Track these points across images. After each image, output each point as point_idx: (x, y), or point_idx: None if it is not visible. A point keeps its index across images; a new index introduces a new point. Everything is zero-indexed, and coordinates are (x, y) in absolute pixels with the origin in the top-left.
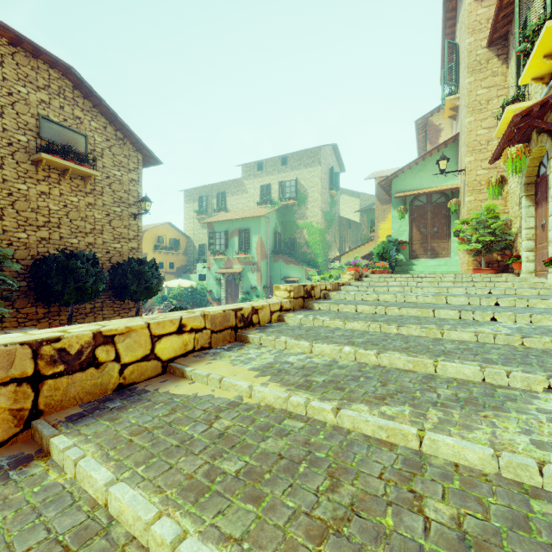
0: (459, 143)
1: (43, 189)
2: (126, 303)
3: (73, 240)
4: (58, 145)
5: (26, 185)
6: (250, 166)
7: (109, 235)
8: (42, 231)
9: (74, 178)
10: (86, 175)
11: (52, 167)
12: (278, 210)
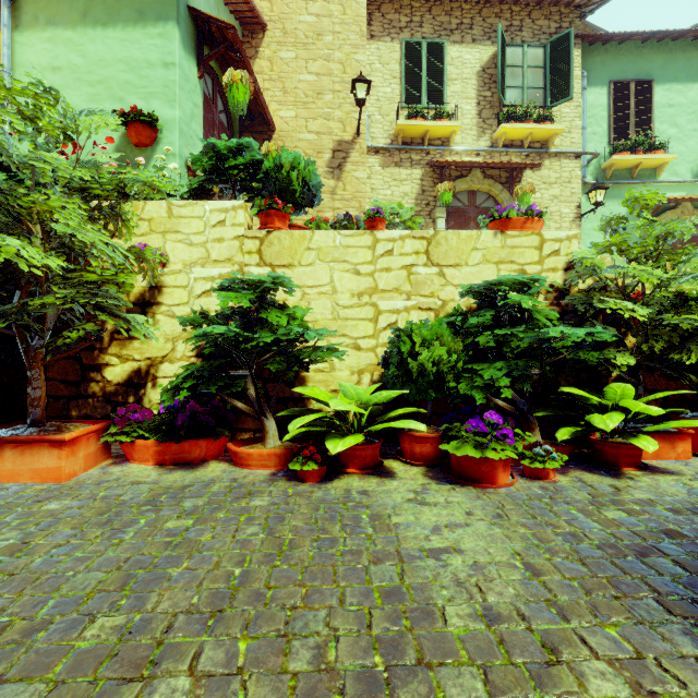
0: (262, 44)
1: None
2: None
3: None
4: None
5: None
6: None
7: None
8: None
9: None
10: None
11: None
12: None
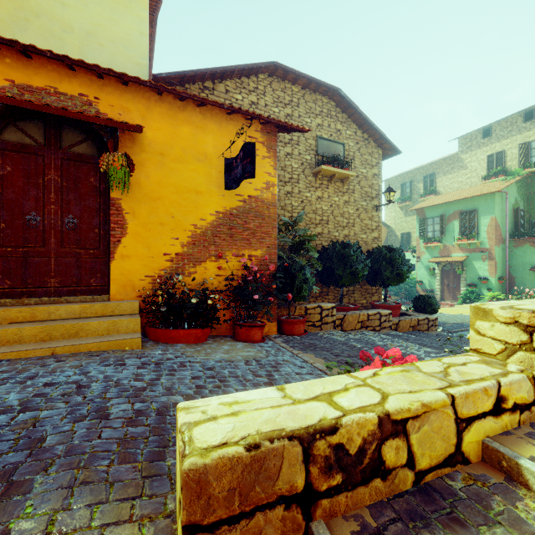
0: None
1: (318, 194)
2: (369, 288)
3: (335, 233)
4: (328, 156)
5: (310, 193)
6: (470, 136)
7: (358, 227)
8: (318, 228)
9: (336, 182)
10: (344, 177)
11: (323, 176)
12: (519, 181)
